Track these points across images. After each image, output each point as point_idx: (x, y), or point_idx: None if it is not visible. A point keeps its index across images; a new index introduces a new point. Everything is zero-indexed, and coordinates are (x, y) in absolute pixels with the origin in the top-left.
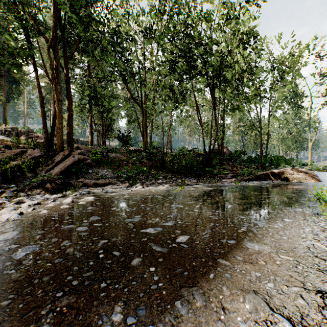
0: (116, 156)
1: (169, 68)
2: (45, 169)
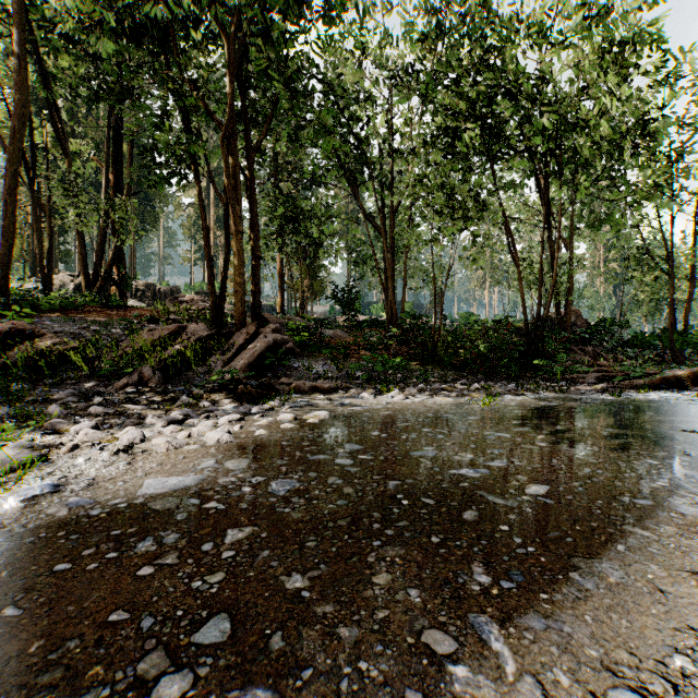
0: (335, 335)
1: (445, 147)
2: (221, 360)
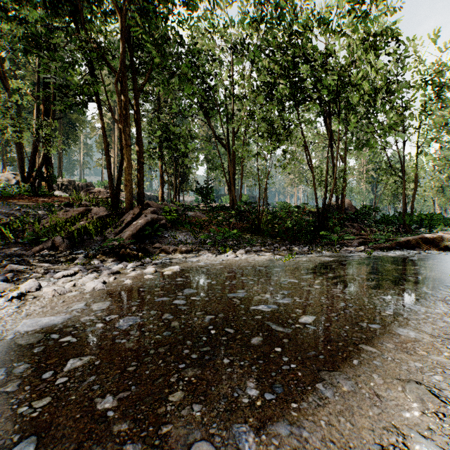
0: (195, 215)
1: (266, 94)
2: (113, 231)
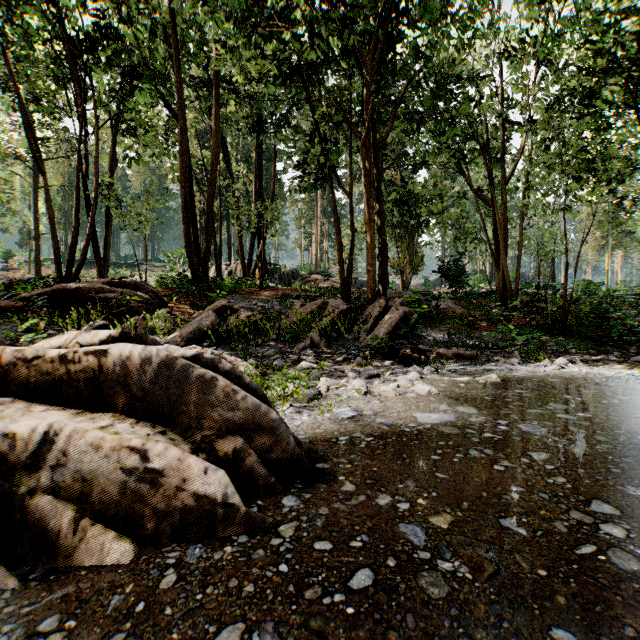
0: (447, 307)
1: (577, 108)
2: (363, 329)
